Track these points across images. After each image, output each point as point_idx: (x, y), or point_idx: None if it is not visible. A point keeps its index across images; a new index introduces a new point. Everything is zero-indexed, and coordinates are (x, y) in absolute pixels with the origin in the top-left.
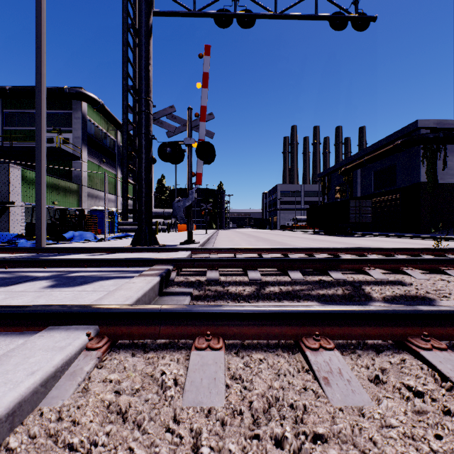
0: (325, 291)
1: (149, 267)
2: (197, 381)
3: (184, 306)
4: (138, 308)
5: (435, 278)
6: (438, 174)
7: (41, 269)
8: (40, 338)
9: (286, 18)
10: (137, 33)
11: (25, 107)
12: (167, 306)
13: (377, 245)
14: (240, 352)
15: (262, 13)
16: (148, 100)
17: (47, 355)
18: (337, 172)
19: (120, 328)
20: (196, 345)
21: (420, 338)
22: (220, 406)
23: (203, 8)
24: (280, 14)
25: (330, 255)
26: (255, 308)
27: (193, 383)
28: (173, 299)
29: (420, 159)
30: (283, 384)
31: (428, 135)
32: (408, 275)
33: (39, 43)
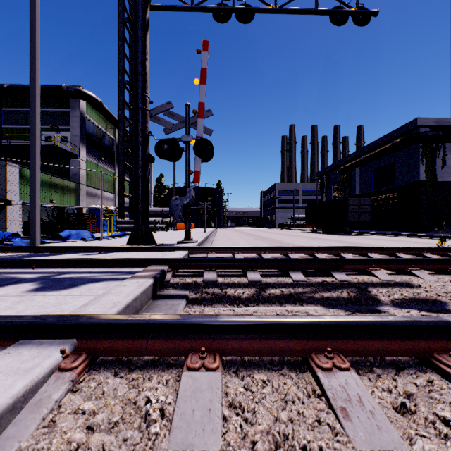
0: (330, 294)
1: (143, 267)
2: (188, 414)
3: (176, 316)
4: (122, 320)
5: (444, 279)
6: (437, 173)
7: (29, 270)
8: (5, 357)
9: (285, 13)
10: (134, 27)
11: (23, 105)
12: (155, 317)
13: (377, 243)
14: (239, 371)
15: (261, 8)
16: (145, 96)
17: (7, 381)
18: (335, 170)
19: (102, 343)
20: (189, 364)
21: (448, 355)
22: (216, 450)
23: (201, 3)
24: (280, 8)
25: (331, 254)
26: (256, 319)
27: (183, 416)
28: (167, 303)
29: (419, 157)
30: (292, 416)
31: (427, 134)
32: (415, 276)
33: (33, 37)
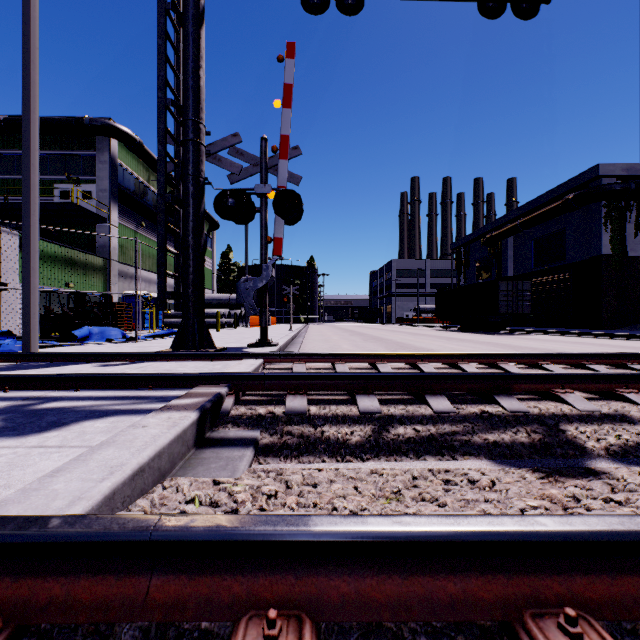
0: (499, 436)
1: (187, 388)
2: None
3: (215, 520)
4: (94, 532)
5: None
6: (628, 244)
7: None
8: None
9: None
10: (182, 19)
11: None
12: (169, 523)
13: (546, 347)
14: None
15: None
16: (198, 123)
17: None
18: (478, 241)
19: (47, 584)
20: None
21: None
22: None
23: None
24: None
25: (484, 364)
26: (393, 527)
27: None
28: (220, 456)
29: (601, 221)
30: None
31: (613, 187)
32: (632, 403)
33: (27, 33)
